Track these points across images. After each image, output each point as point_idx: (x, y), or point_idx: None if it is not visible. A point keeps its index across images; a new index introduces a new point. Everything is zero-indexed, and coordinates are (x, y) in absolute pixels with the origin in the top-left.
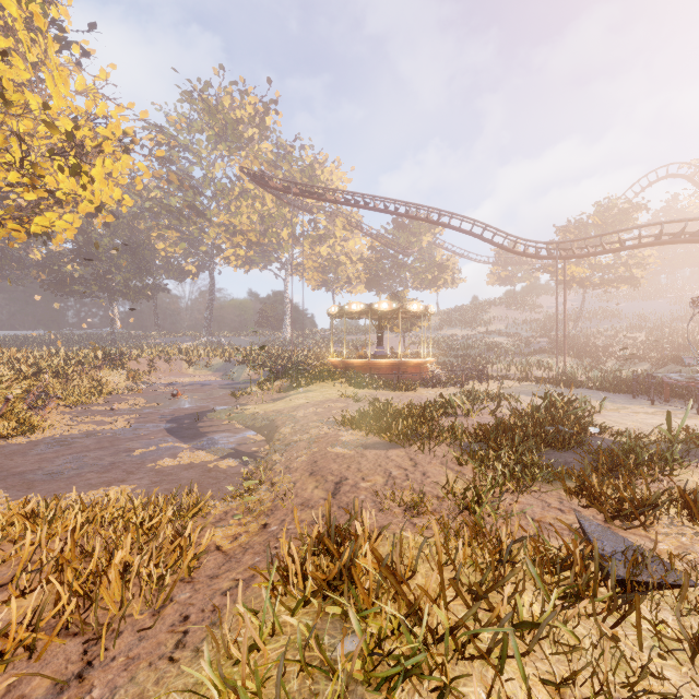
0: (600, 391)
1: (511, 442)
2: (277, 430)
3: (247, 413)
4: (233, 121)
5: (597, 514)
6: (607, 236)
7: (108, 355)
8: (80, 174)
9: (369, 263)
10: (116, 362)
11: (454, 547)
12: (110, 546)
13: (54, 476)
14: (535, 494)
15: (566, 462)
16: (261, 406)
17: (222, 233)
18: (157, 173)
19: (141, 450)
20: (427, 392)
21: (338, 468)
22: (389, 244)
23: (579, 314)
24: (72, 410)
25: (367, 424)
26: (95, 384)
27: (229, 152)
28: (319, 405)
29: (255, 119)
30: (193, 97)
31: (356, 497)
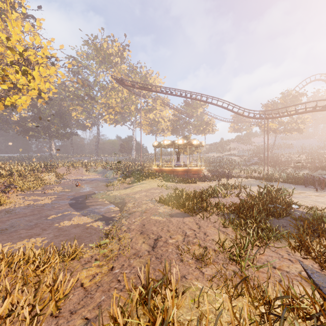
0: (287, 183)
1: (252, 214)
2: (125, 205)
3: (111, 195)
4: (108, 54)
5: (314, 264)
6: (287, 108)
7: (46, 165)
8: (27, 74)
9: (173, 122)
10: (50, 169)
11: (234, 299)
12: (14, 285)
13: (2, 232)
14: (272, 248)
15: (283, 226)
16: (119, 191)
17: (103, 107)
18: (72, 78)
19: (53, 216)
20: (202, 184)
21: (156, 229)
22: (182, 112)
23: (273, 146)
24: (24, 193)
25: (172, 202)
26: (39, 180)
27: (106, 69)
28: (148, 191)
29: (118, 53)
30: (89, 43)
31: (166, 250)
